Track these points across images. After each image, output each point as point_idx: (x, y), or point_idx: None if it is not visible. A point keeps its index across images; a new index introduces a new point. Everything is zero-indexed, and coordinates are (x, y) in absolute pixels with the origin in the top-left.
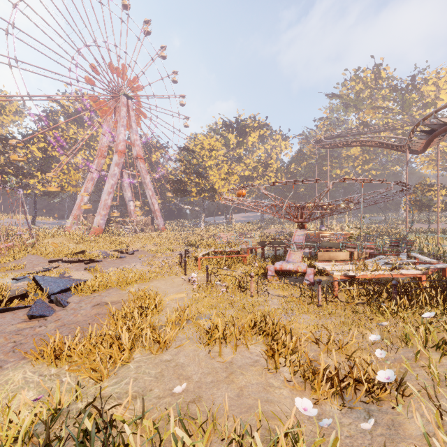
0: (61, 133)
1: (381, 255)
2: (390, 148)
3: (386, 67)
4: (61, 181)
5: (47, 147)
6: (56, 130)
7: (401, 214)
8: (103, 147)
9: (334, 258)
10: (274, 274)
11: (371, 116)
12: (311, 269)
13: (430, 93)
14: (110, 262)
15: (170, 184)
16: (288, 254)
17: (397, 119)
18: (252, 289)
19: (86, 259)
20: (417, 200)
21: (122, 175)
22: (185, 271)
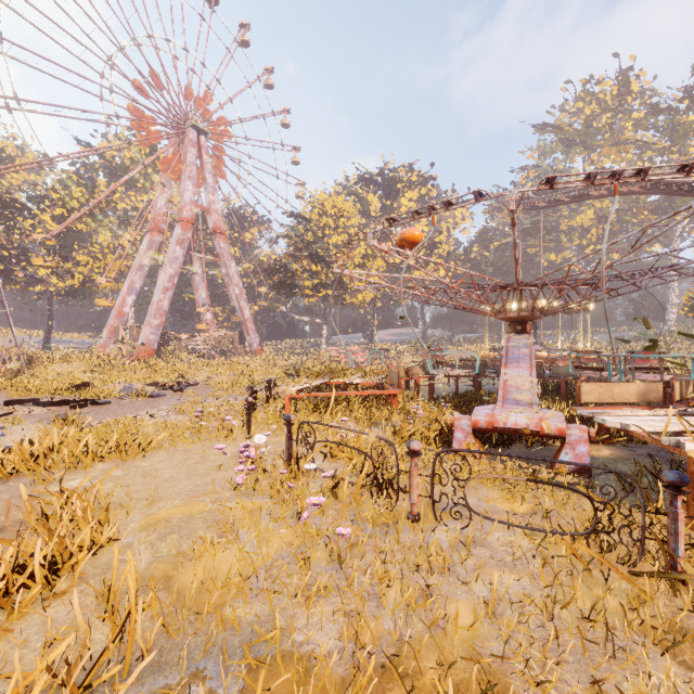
0: (92, 192)
1: None
2: (673, 192)
3: (640, 72)
4: (91, 271)
5: (69, 216)
6: (83, 189)
7: (666, 325)
8: (159, 214)
9: (624, 399)
10: (471, 438)
11: (613, 160)
12: (582, 429)
13: None
14: (122, 406)
15: (269, 274)
16: (500, 388)
17: (660, 161)
18: (415, 494)
19: (82, 399)
20: None
21: (192, 263)
22: (248, 427)
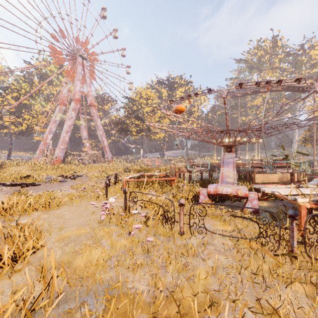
0: (31, 86)
1: (316, 178)
2: (295, 91)
3: (282, 37)
4: (31, 123)
5: (20, 96)
6: (27, 84)
7: (293, 149)
8: (64, 96)
9: (273, 180)
10: (207, 198)
11: (270, 76)
12: (255, 194)
13: (316, 57)
14: (46, 186)
15: (116, 125)
16: (220, 176)
17: (290, 77)
18: (182, 223)
19: (27, 183)
20: (312, 136)
21: (79, 119)
22: (106, 195)
